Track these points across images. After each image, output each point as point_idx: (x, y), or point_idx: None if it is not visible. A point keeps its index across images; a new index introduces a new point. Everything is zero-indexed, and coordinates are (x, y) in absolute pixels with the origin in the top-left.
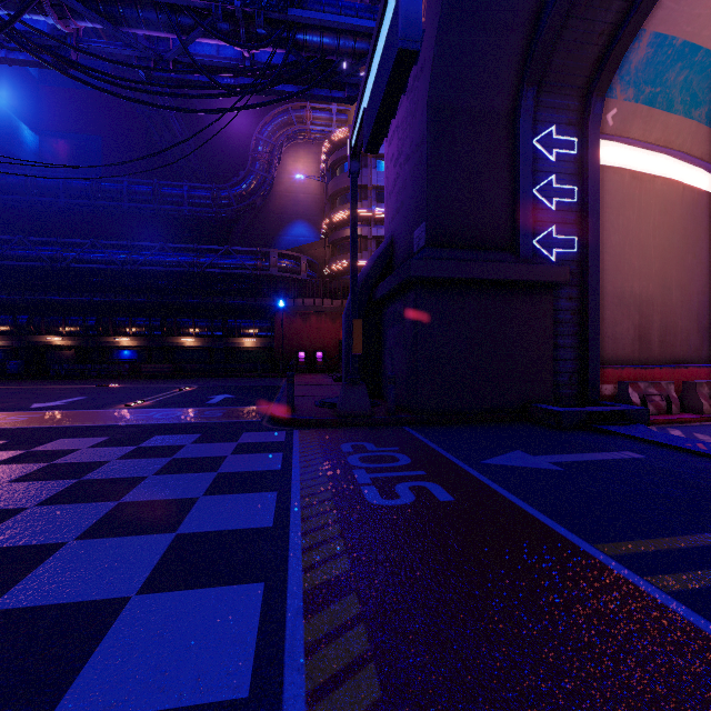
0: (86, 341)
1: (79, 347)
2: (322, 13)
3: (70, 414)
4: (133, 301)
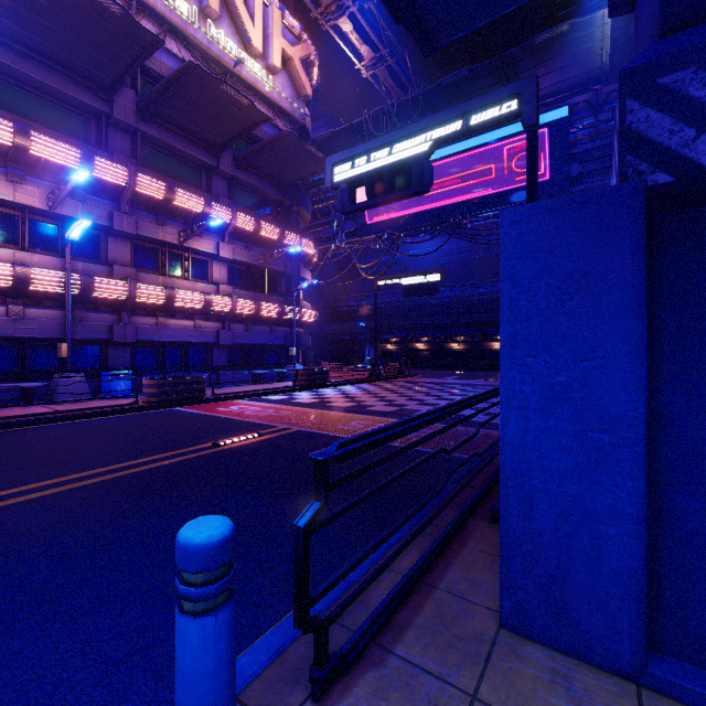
0: (435, 346)
1: (431, 349)
2: (591, 184)
3: (467, 381)
4: (464, 321)
